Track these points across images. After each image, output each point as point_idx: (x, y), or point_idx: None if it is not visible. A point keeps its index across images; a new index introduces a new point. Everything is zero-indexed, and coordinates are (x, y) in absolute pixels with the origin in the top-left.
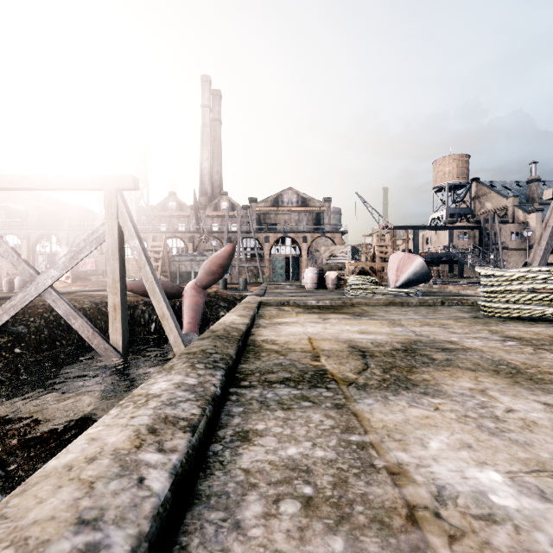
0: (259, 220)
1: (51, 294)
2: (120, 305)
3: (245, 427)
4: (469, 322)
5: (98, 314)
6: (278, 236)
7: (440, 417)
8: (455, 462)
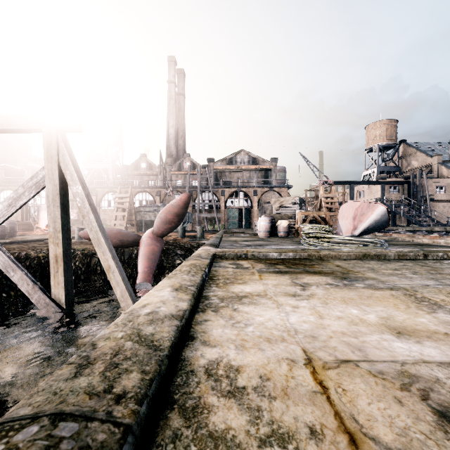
0: (216, 177)
1: None
2: (62, 256)
3: None
4: None
5: None
6: (232, 190)
7: None
8: None
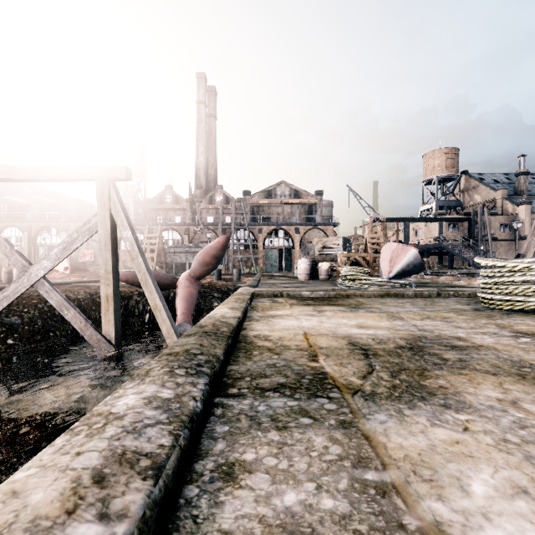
0: (253, 213)
1: (44, 285)
2: (113, 296)
3: (230, 456)
4: (472, 315)
5: (93, 305)
6: (271, 228)
7: (473, 442)
8: (515, 521)
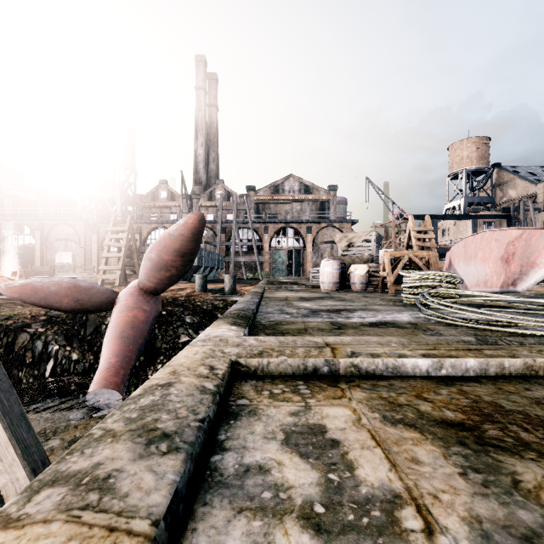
0: (258, 211)
1: None
2: None
3: None
4: None
5: None
6: (279, 226)
7: None
8: None
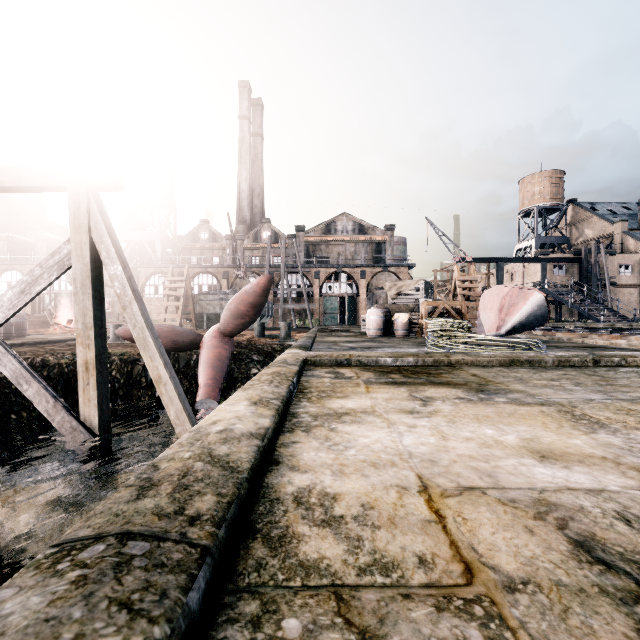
0: (308, 253)
1: None
2: (95, 363)
3: None
4: None
5: None
6: (331, 271)
7: None
8: None
